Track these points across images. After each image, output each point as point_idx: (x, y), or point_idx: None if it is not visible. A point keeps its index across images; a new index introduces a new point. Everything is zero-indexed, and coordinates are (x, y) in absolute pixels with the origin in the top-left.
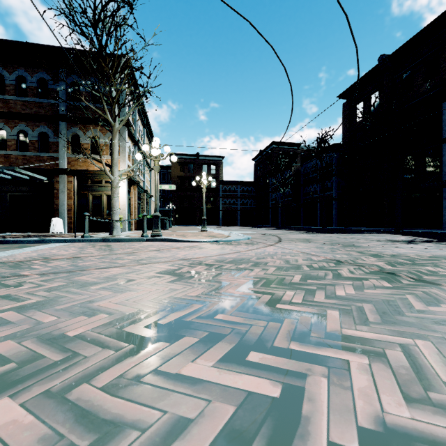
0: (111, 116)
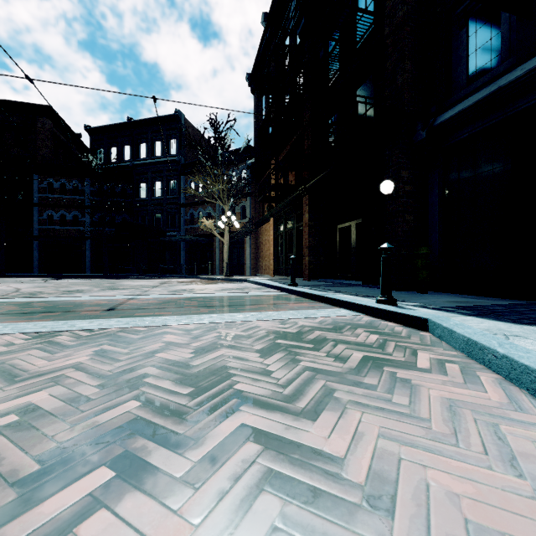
0: None
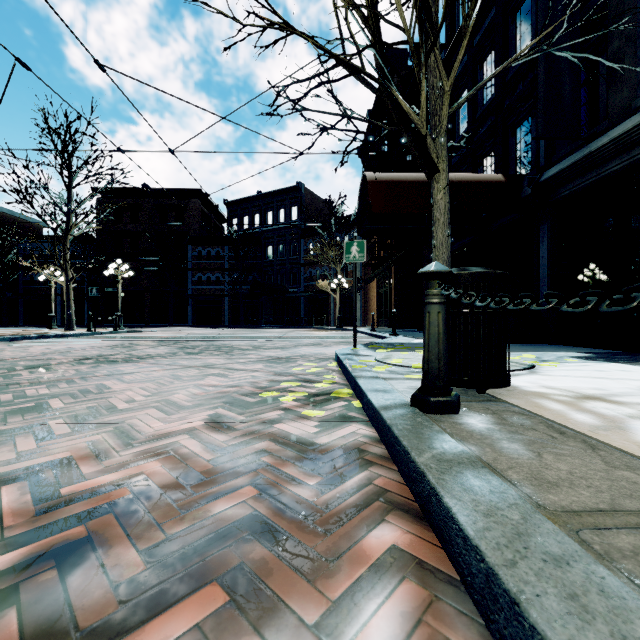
0: (68, 225)
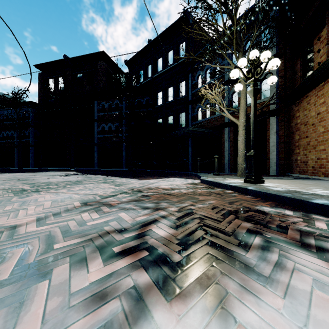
0: None
